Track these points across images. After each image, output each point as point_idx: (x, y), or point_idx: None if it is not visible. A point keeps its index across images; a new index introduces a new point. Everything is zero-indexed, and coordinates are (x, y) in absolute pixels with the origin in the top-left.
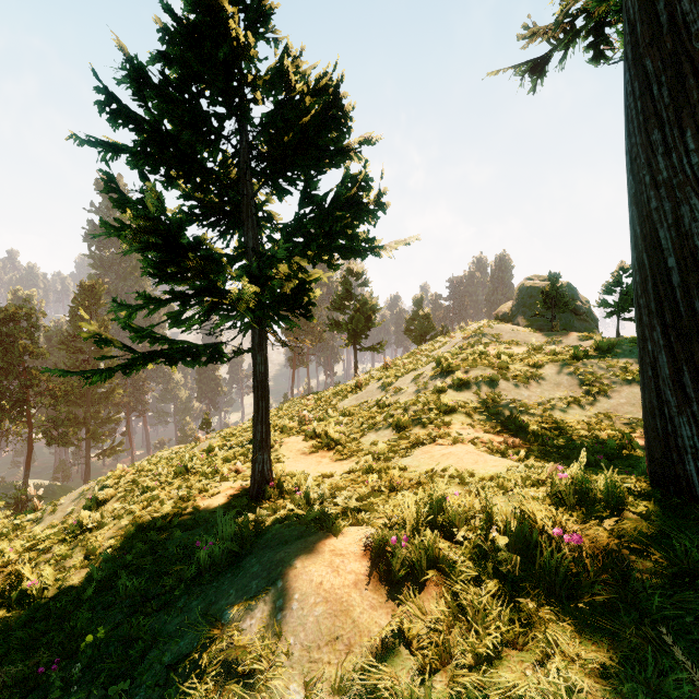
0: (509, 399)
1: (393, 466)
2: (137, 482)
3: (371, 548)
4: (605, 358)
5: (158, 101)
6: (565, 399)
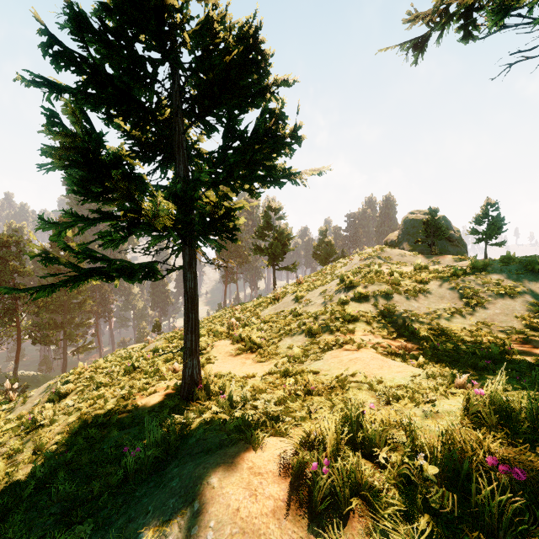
0: (402, 309)
1: (307, 370)
2: (93, 378)
3: (290, 467)
4: (480, 276)
5: (98, 46)
6: (448, 309)
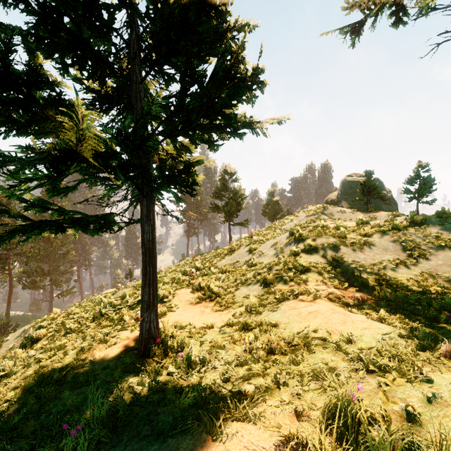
0: (350, 260)
1: (265, 322)
2: (64, 324)
3: None
4: (420, 229)
5: None
6: (393, 260)
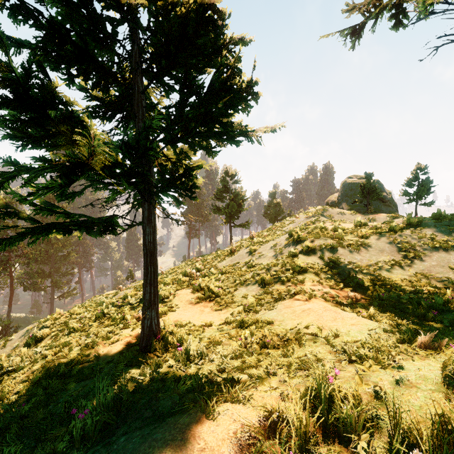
0: (346, 261)
1: (261, 320)
2: (67, 323)
3: (248, 451)
4: (416, 231)
5: (58, 4)
6: (388, 262)
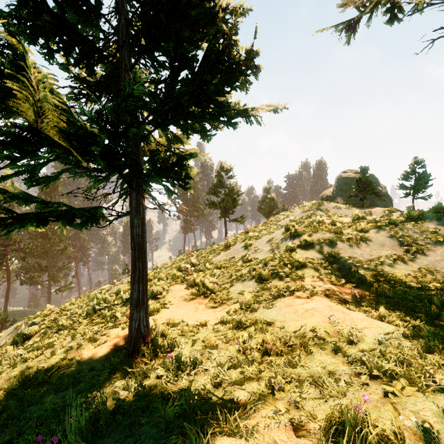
0: (346, 256)
1: (261, 320)
2: (57, 320)
3: None
4: (417, 225)
5: None
6: (390, 256)
